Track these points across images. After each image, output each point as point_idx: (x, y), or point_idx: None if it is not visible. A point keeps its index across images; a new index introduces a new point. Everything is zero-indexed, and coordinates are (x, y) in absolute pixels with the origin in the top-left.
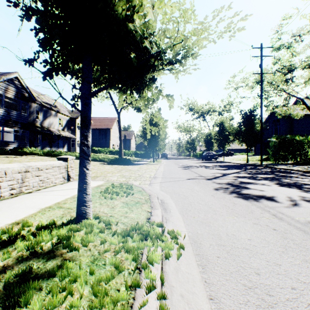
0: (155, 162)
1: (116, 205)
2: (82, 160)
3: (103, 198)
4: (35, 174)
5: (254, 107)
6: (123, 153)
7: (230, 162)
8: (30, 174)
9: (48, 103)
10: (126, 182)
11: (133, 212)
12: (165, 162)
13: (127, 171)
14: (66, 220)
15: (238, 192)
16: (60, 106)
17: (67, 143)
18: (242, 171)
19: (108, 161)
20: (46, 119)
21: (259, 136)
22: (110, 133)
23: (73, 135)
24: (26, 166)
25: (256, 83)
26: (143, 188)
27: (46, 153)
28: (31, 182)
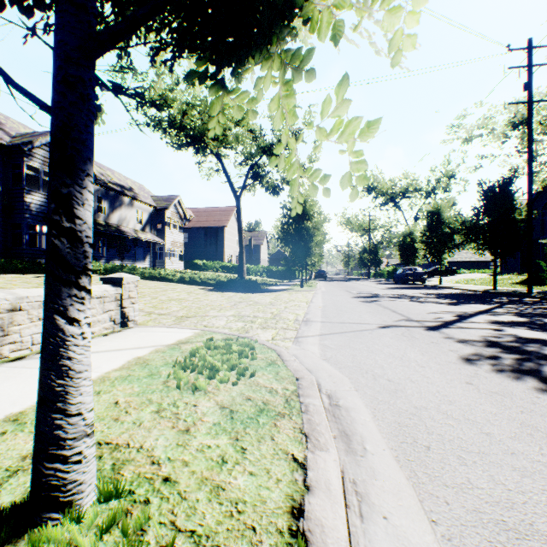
0: (305, 288)
1: (200, 417)
2: (51, 288)
3: (174, 387)
4: (39, 314)
5: (510, 174)
6: (247, 270)
7: (456, 288)
8: (24, 316)
9: (119, 184)
10: (243, 335)
11: (244, 461)
12: (324, 287)
13: (249, 306)
14: (7, 498)
15: (539, 373)
16: (139, 189)
17: (150, 252)
18: (498, 308)
19: (217, 285)
20: (115, 211)
21: (523, 234)
22: (223, 235)
23: (160, 239)
24: (13, 297)
25: (514, 125)
26: (279, 354)
27: (110, 270)
28: (27, 334)
